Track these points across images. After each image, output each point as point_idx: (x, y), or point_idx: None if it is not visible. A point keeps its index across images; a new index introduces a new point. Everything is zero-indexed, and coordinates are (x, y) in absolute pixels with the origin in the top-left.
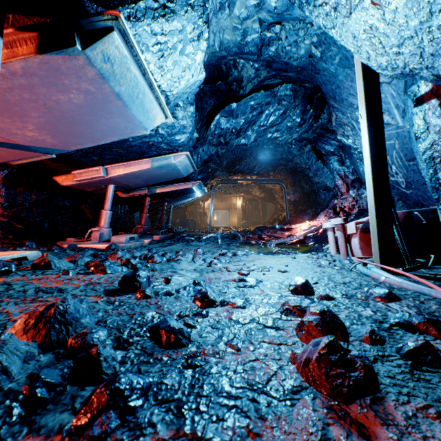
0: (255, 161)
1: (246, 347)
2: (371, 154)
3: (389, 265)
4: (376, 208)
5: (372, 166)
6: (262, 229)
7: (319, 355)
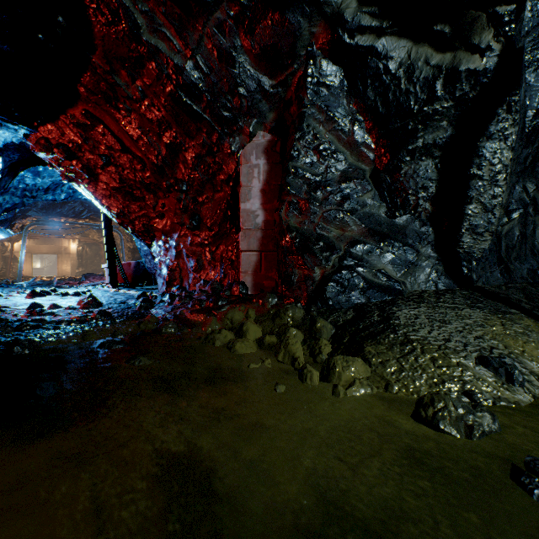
0: (83, 206)
1: (11, 298)
2: (106, 235)
3: (116, 285)
4: (108, 260)
5: (106, 240)
6: (88, 275)
7: (30, 292)
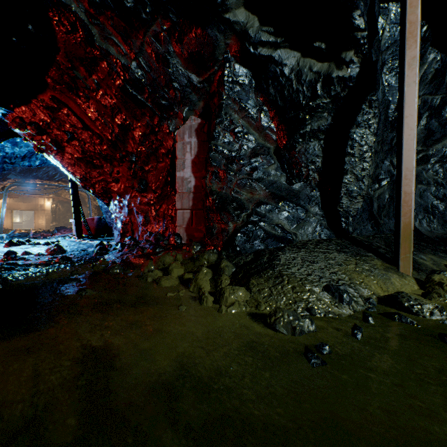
0: (56, 171)
1: None
2: (72, 195)
3: (81, 236)
4: (75, 215)
5: (73, 200)
6: (60, 228)
7: (7, 242)
